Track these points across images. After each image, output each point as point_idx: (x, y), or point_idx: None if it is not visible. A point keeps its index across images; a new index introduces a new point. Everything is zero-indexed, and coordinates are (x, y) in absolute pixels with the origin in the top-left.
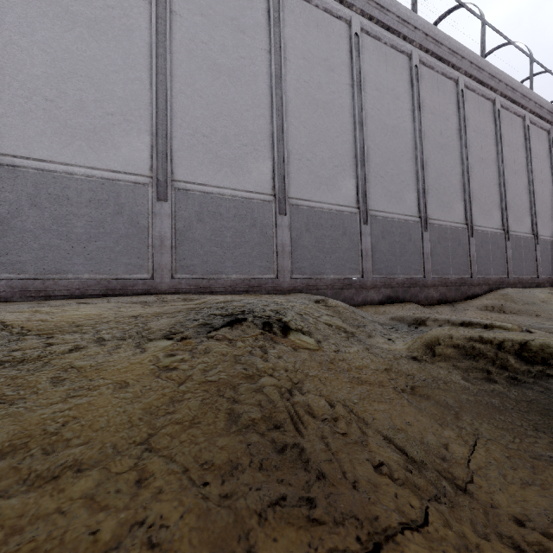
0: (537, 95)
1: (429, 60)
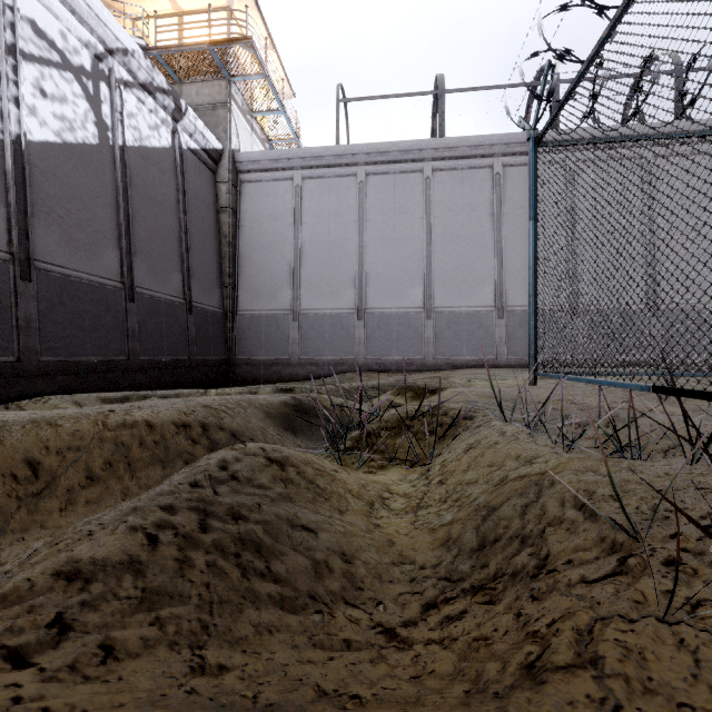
0: None
1: None
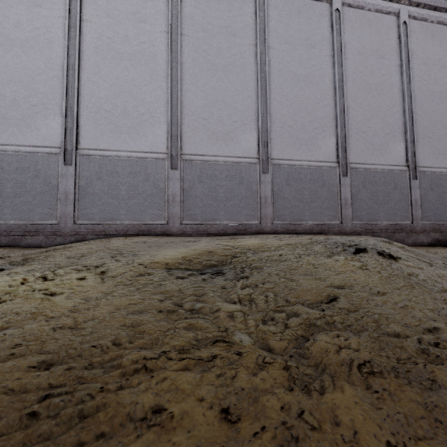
0: None
1: None
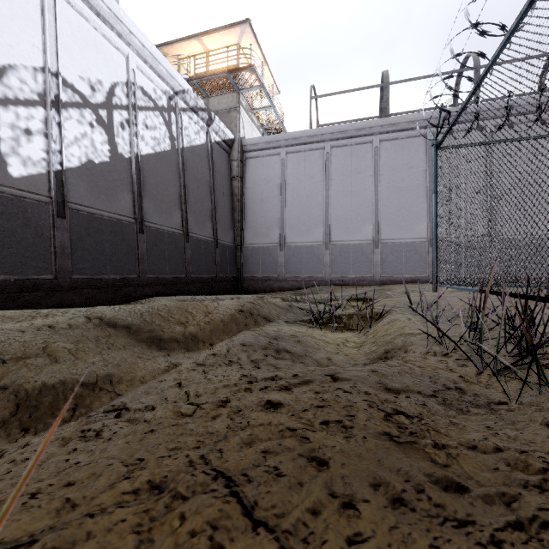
0: None
1: None
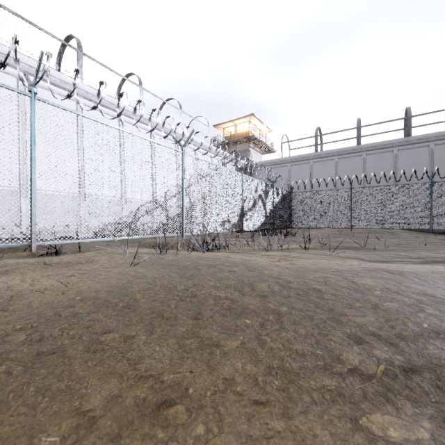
0: None
1: None
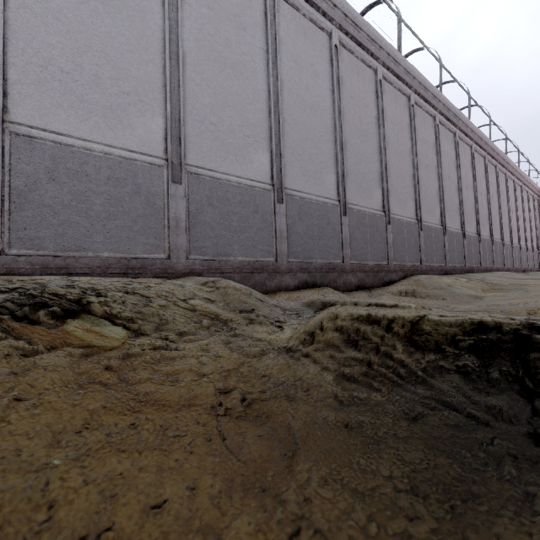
0: (445, 98)
1: (349, 44)
